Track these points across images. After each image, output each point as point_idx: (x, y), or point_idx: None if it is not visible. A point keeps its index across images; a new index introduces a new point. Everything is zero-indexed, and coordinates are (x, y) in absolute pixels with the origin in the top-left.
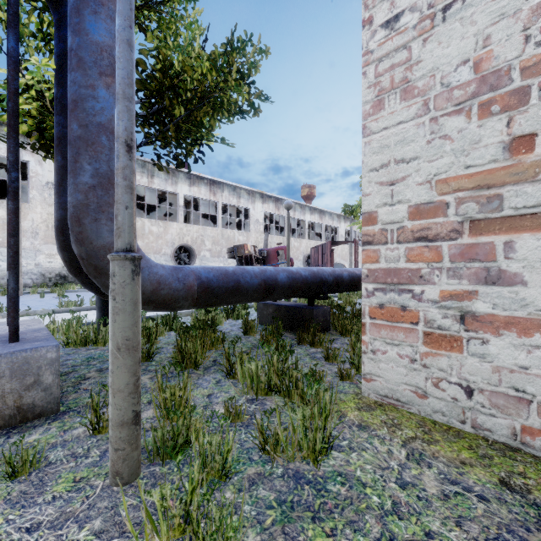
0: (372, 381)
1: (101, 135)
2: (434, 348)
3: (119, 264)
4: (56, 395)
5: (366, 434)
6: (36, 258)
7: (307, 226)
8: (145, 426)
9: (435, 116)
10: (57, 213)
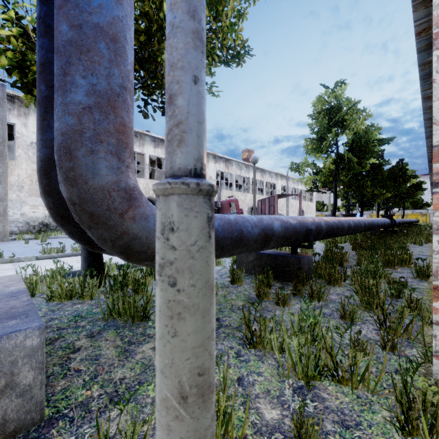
0: None
1: (98, 41)
2: None
3: (184, 202)
4: (38, 398)
5: None
6: (22, 208)
7: (251, 183)
8: None
9: None
10: (40, 152)
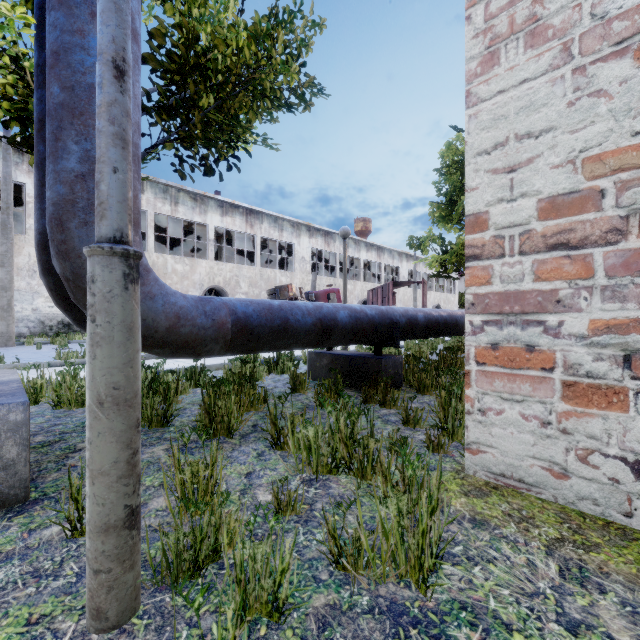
0: (480, 453)
1: (93, 103)
2: (579, 405)
3: (101, 261)
4: (23, 475)
5: (486, 533)
6: (34, 301)
7: (362, 266)
8: (152, 524)
9: (582, 64)
10: (39, 223)
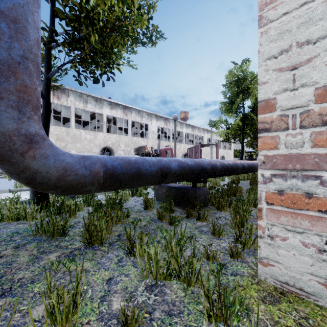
0: (269, 266)
1: None
2: None
3: None
4: None
5: None
6: None
7: (184, 136)
8: None
9: None
10: None
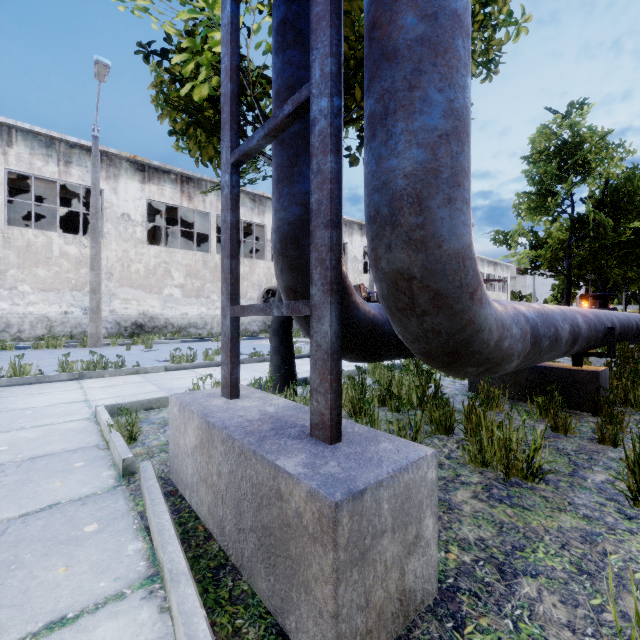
0: None
1: (455, 36)
2: None
3: None
4: (434, 558)
5: None
6: (111, 303)
7: None
8: None
9: None
10: (287, 211)
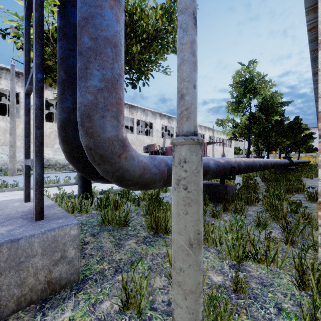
0: None
1: (106, 47)
2: None
3: (191, 148)
4: (77, 266)
5: None
6: None
7: None
8: None
9: None
10: (60, 115)
